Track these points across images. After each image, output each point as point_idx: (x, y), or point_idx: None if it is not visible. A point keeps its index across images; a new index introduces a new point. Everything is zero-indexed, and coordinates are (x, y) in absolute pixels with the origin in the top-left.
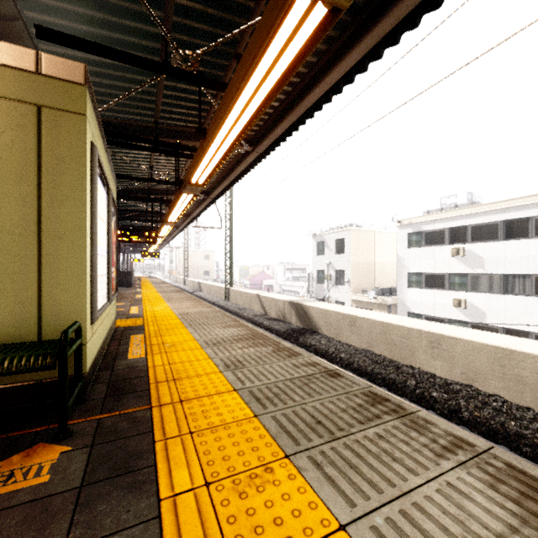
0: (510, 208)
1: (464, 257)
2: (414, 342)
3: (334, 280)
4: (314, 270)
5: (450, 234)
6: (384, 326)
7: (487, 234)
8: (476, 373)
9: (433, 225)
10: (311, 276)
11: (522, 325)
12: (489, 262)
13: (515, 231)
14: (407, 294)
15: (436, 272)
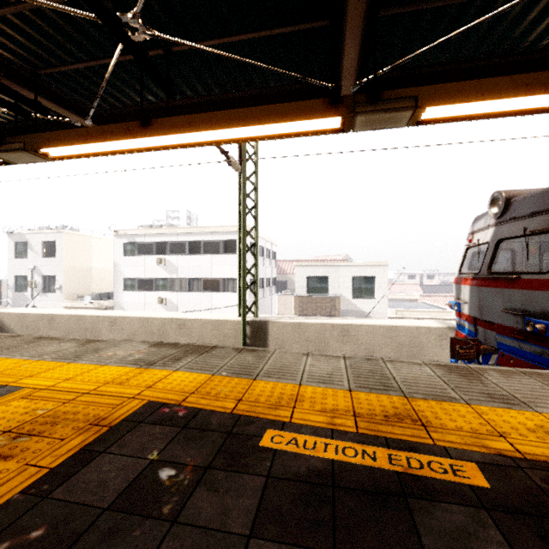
0: (191, 233)
1: (165, 265)
2: (100, 325)
3: (41, 287)
4: (11, 275)
5: (157, 247)
6: (79, 318)
7: (179, 249)
8: (134, 335)
9: (144, 238)
10: (5, 283)
11: (197, 312)
12: (180, 270)
13: (194, 249)
14: (123, 297)
15: (147, 277)
